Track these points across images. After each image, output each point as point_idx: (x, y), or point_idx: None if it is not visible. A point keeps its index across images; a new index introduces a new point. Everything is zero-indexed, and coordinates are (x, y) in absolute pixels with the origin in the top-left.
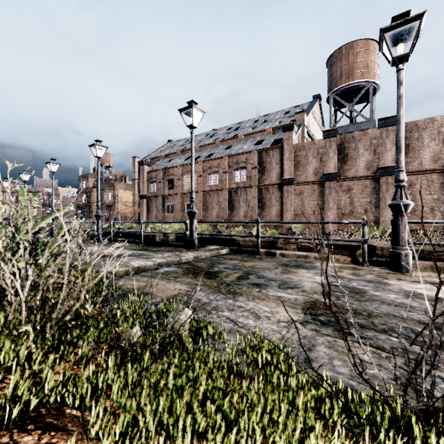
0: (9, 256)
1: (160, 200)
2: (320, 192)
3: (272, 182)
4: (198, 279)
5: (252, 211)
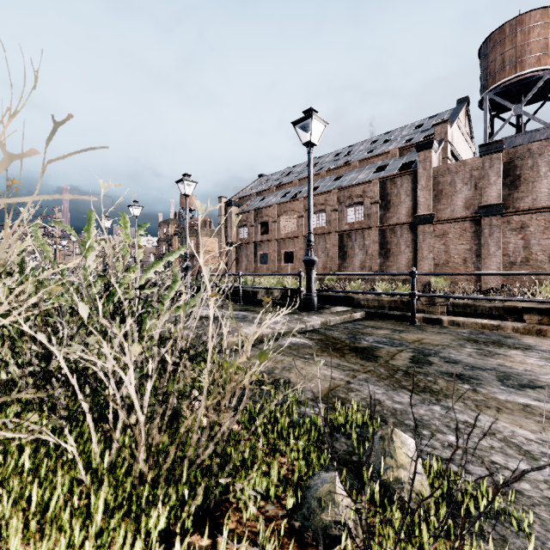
0: (115, 331)
1: (251, 247)
2: (474, 232)
3: (401, 220)
4: (349, 361)
5: (372, 260)
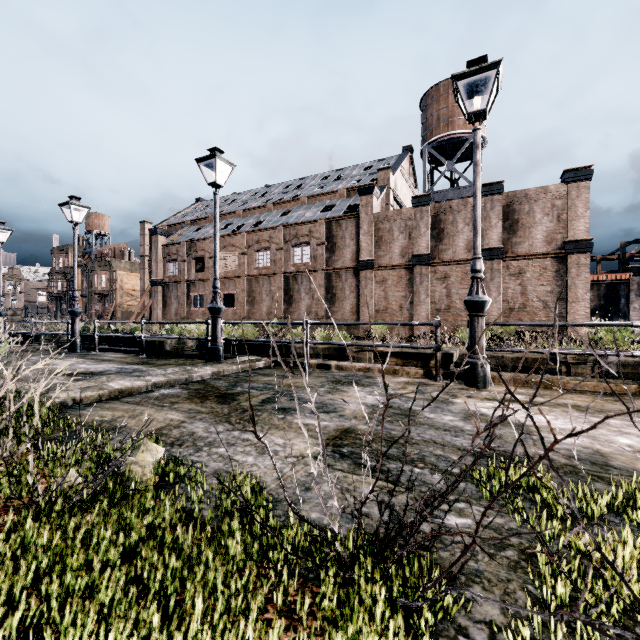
0: None
1: (183, 287)
2: (408, 280)
3: (346, 264)
4: (204, 405)
5: (318, 305)
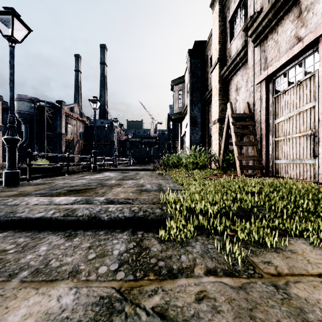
0: None
1: None
2: None
3: None
4: None
5: None
